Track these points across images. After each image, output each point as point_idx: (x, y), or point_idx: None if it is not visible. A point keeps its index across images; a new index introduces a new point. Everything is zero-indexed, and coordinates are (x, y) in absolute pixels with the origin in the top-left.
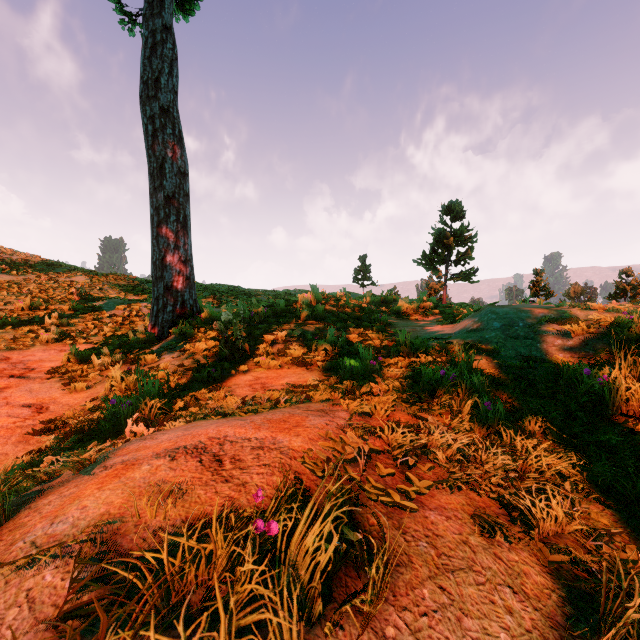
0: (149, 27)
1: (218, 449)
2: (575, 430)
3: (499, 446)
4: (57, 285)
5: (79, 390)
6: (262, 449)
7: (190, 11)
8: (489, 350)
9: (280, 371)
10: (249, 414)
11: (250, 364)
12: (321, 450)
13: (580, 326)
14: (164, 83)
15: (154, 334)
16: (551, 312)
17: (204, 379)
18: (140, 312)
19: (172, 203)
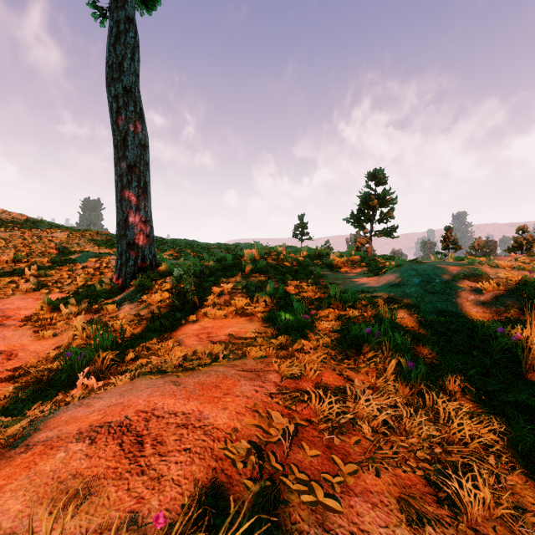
0: (114, 18)
1: (143, 426)
2: (492, 389)
3: (423, 411)
4: (39, 240)
5: (47, 337)
6: (186, 427)
7: (153, 6)
8: (410, 305)
9: (225, 321)
10: (187, 373)
11: (199, 314)
12: (247, 426)
13: (490, 283)
14: (127, 67)
15: (118, 285)
16: (464, 269)
17: (157, 329)
18: (109, 264)
19: (134, 171)
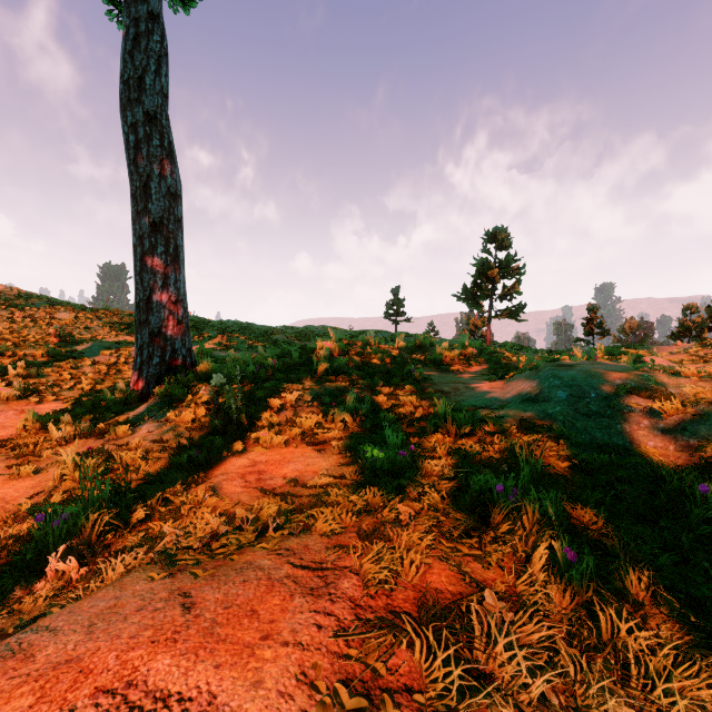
0: (131, 14)
1: None
2: (700, 593)
3: (600, 656)
4: (34, 324)
5: (24, 476)
6: None
7: (191, 2)
8: (555, 434)
9: (285, 451)
10: (211, 570)
11: (248, 439)
12: None
13: (672, 402)
14: (150, 83)
15: (136, 392)
16: (630, 378)
17: (184, 465)
18: (130, 358)
19: (159, 231)
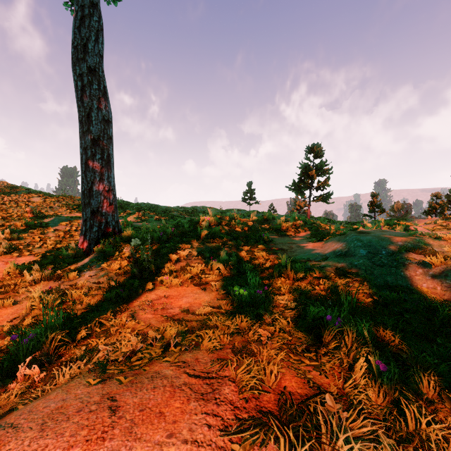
0: (79, 3)
1: None
2: None
3: (411, 444)
4: (16, 205)
5: (7, 306)
6: None
7: None
8: (360, 278)
9: (180, 289)
10: (131, 378)
11: (156, 281)
12: None
13: (437, 257)
14: (91, 48)
15: (82, 250)
16: (408, 241)
17: (113, 299)
18: (79, 227)
19: (97, 144)
